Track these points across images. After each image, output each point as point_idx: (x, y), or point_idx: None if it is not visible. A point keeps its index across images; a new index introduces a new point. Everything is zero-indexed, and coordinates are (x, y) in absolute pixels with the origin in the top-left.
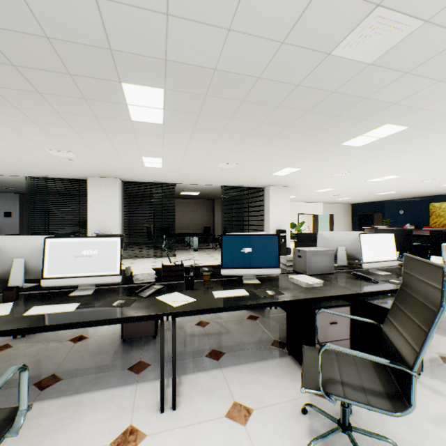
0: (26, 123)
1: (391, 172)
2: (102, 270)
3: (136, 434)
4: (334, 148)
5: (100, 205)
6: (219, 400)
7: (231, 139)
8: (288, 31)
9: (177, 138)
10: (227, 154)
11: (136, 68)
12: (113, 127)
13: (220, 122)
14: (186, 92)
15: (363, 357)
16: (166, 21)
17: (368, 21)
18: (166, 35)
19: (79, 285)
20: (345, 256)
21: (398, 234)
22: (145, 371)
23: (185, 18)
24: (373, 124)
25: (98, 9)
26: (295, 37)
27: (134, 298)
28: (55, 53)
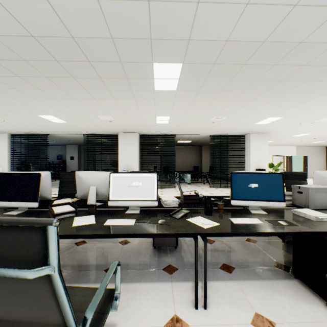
0: (89, 99)
1: None
2: (145, 196)
3: (181, 323)
4: (321, 97)
5: (125, 151)
6: (241, 308)
7: (226, 97)
8: None
9: (184, 100)
10: (220, 109)
11: (166, 50)
12: (141, 96)
13: (220, 84)
14: (199, 63)
15: None
16: (196, 8)
17: None
18: (194, 20)
19: (129, 206)
20: None
21: None
22: (175, 273)
23: (212, 2)
24: None
25: (148, 10)
26: None
27: (170, 219)
28: (114, 48)
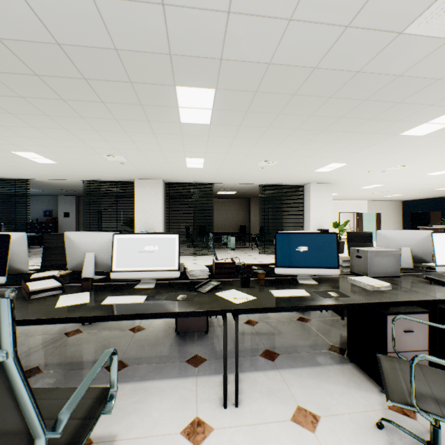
0: (89, 131)
1: None
2: (162, 265)
3: (204, 426)
4: (390, 139)
5: (144, 205)
6: (281, 402)
7: (276, 136)
8: (356, 13)
9: (221, 137)
10: (269, 151)
11: (192, 70)
12: (163, 130)
13: (267, 119)
14: (236, 90)
15: None
16: (227, 19)
17: None
18: (225, 34)
19: (141, 278)
20: (411, 257)
21: None
22: (202, 365)
23: (246, 13)
24: (443, 109)
25: (164, 16)
26: (362, 18)
27: (195, 293)
28: (121, 63)
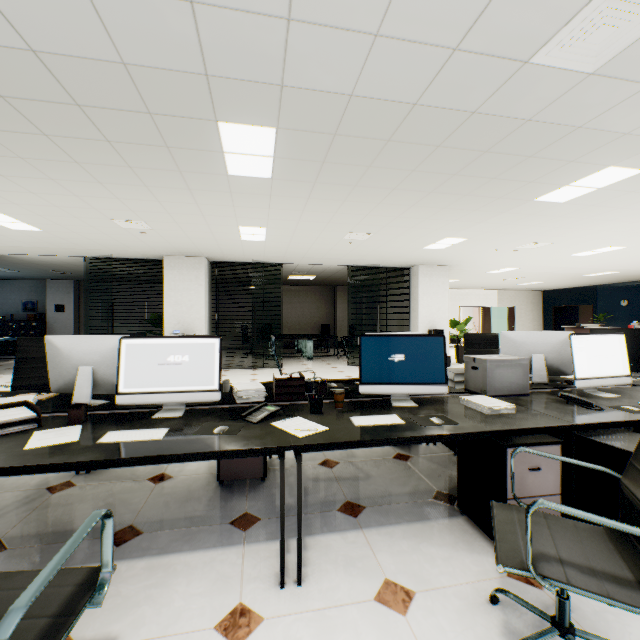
0: (89, 184)
1: (610, 241)
2: (195, 383)
3: (249, 616)
4: (522, 207)
5: (179, 295)
6: (363, 575)
7: (367, 197)
8: (465, 31)
9: (289, 198)
10: (359, 219)
11: (240, 100)
12: (203, 185)
13: (353, 173)
14: (307, 131)
15: (601, 523)
16: (287, 29)
17: (594, 6)
18: (285, 50)
19: (163, 404)
20: (545, 368)
21: (630, 336)
22: (254, 528)
23: (314, 22)
24: (587, 167)
25: (194, 19)
26: (474, 39)
27: (241, 424)
28: (132, 85)
